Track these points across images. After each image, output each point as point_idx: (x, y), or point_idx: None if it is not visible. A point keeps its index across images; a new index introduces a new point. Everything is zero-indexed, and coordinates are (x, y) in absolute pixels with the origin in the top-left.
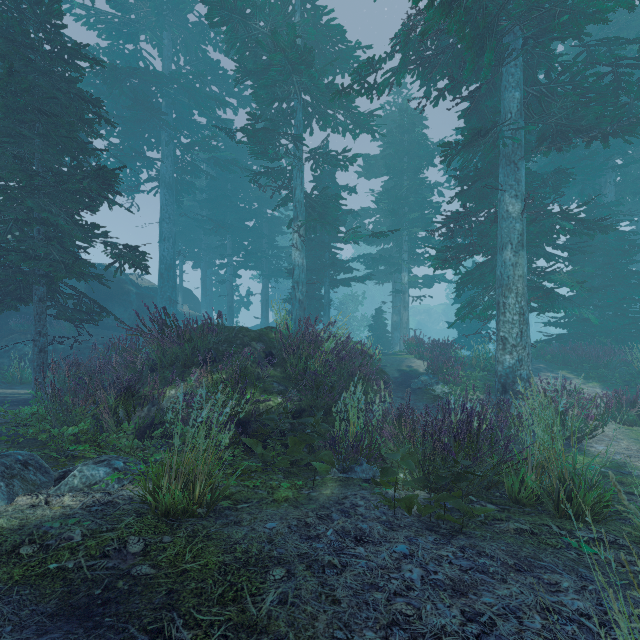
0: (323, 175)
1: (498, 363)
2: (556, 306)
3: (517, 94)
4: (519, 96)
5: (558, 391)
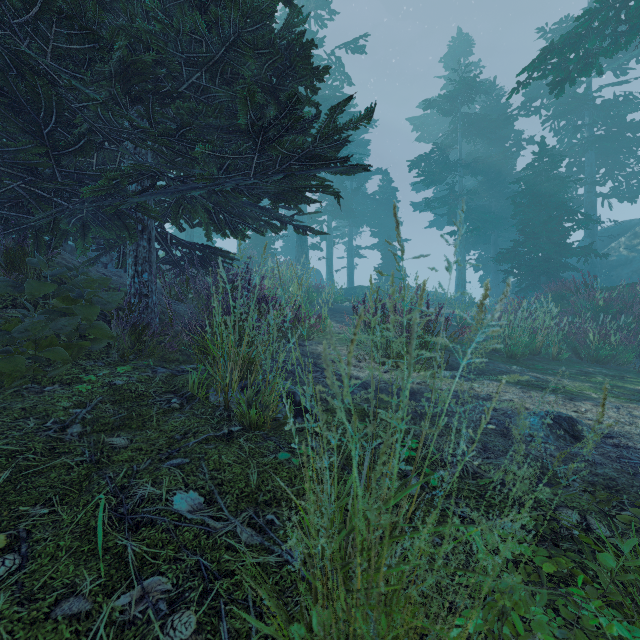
0: None
1: None
2: None
3: None
4: None
5: None
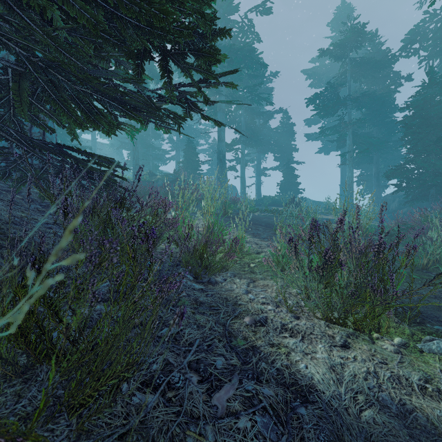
0: None
1: None
2: None
3: None
4: None
5: None
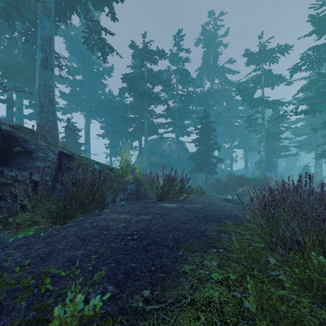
0: (273, 114)
1: None
2: None
3: None
4: None
5: None
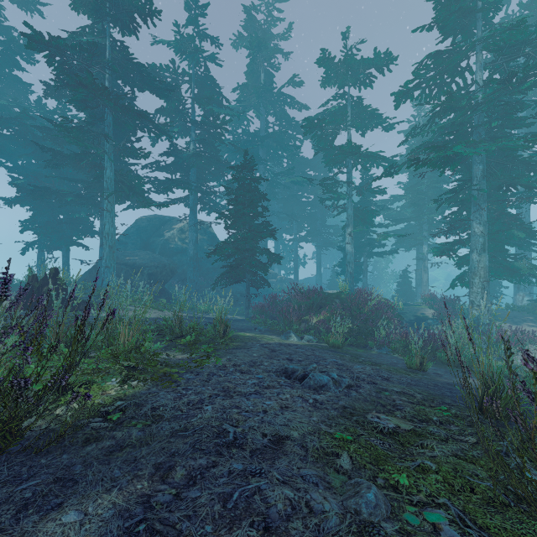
0: (362, 183)
1: (469, 314)
2: (522, 280)
3: (480, 167)
4: (482, 168)
5: (514, 333)
